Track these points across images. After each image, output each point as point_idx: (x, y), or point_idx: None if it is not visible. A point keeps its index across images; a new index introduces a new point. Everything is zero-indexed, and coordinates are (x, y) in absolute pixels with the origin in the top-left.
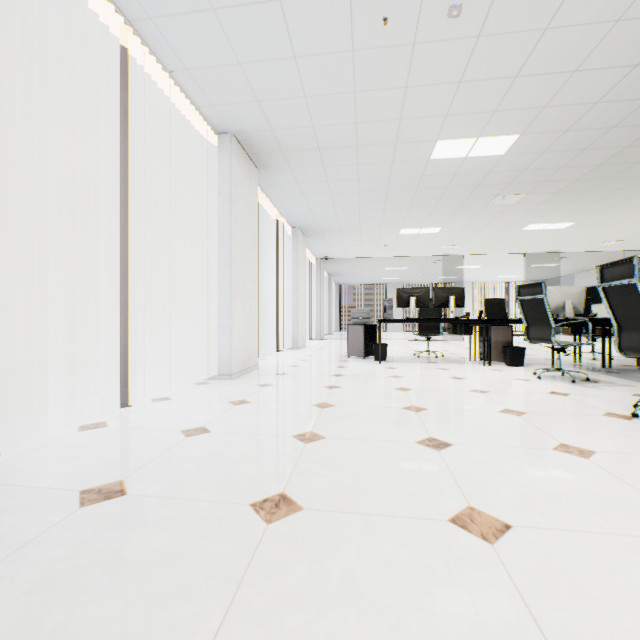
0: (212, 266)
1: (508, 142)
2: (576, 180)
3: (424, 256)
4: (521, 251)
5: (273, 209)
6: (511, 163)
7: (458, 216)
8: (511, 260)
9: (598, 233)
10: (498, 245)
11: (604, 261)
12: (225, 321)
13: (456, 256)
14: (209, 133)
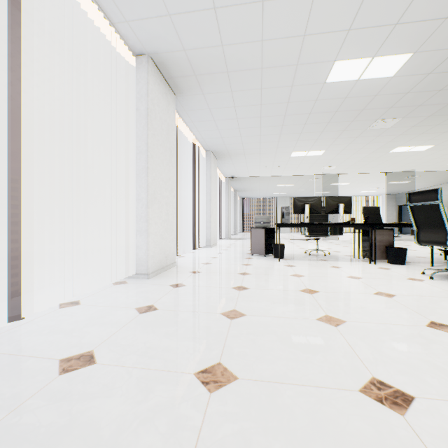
0: (131, 175)
1: (400, 62)
2: None
3: (308, 175)
4: (384, 171)
5: (190, 134)
6: (397, 86)
7: (340, 140)
8: (374, 178)
9: None
10: (367, 165)
11: (446, 179)
12: (142, 225)
13: (332, 175)
14: (128, 55)
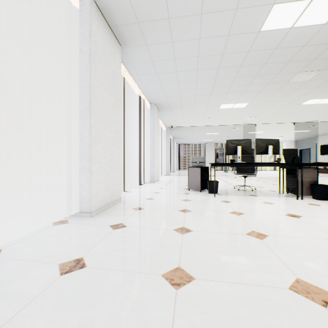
0: (74, 116)
1: None
2: None
3: (231, 125)
4: (293, 121)
5: (136, 87)
6: (326, 35)
7: (263, 93)
8: (283, 127)
9: None
10: (280, 116)
11: None
12: (85, 164)
13: (251, 125)
14: None
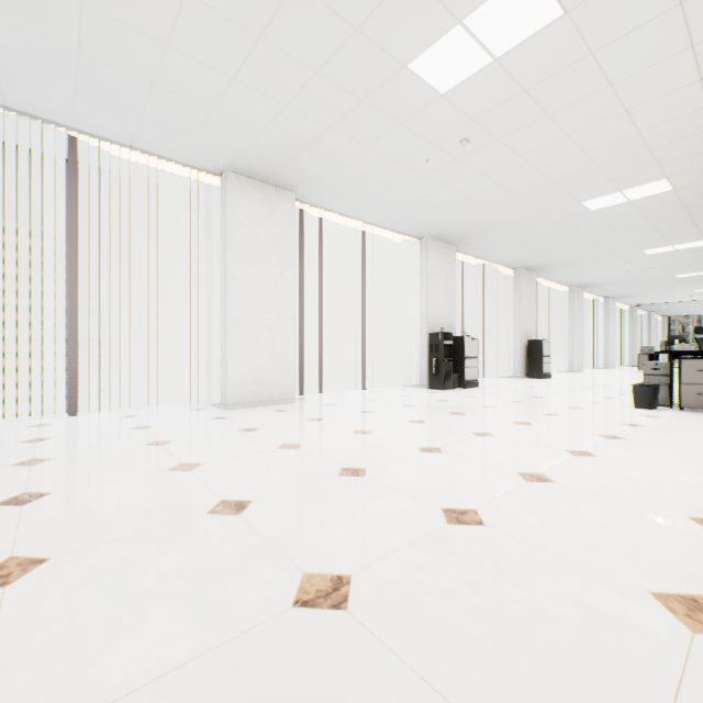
0: (565, 333)
1: None
2: None
3: None
4: None
5: (590, 294)
6: None
7: None
8: None
9: None
10: None
11: None
12: (570, 352)
13: None
14: (564, 286)
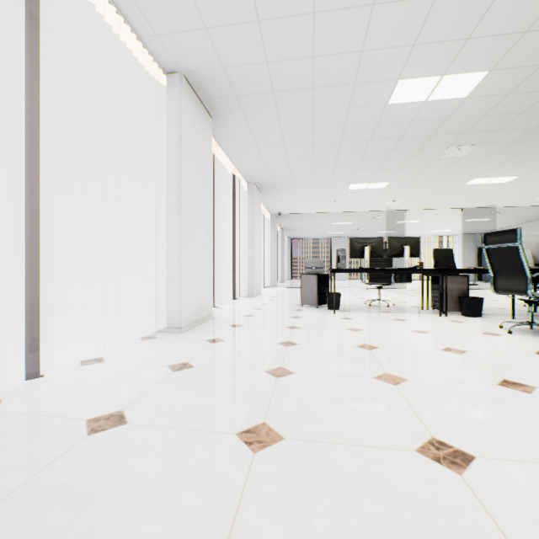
0: (161, 213)
1: (474, 81)
2: (533, 128)
3: (369, 211)
4: (459, 206)
5: (229, 163)
6: (471, 108)
7: (406, 170)
8: (448, 215)
9: (537, 187)
10: (439, 200)
11: (534, 216)
12: (174, 271)
13: (398, 211)
14: (157, 73)
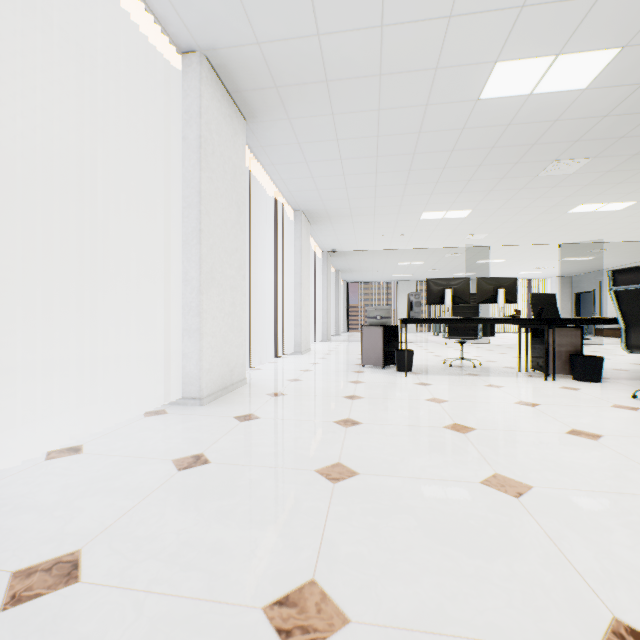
0: (174, 243)
1: (599, 63)
2: None
3: (444, 248)
4: (557, 241)
5: (270, 185)
6: (590, 104)
7: (496, 193)
8: (542, 253)
9: None
10: (533, 233)
11: None
12: (192, 321)
13: (480, 248)
14: (169, 52)
